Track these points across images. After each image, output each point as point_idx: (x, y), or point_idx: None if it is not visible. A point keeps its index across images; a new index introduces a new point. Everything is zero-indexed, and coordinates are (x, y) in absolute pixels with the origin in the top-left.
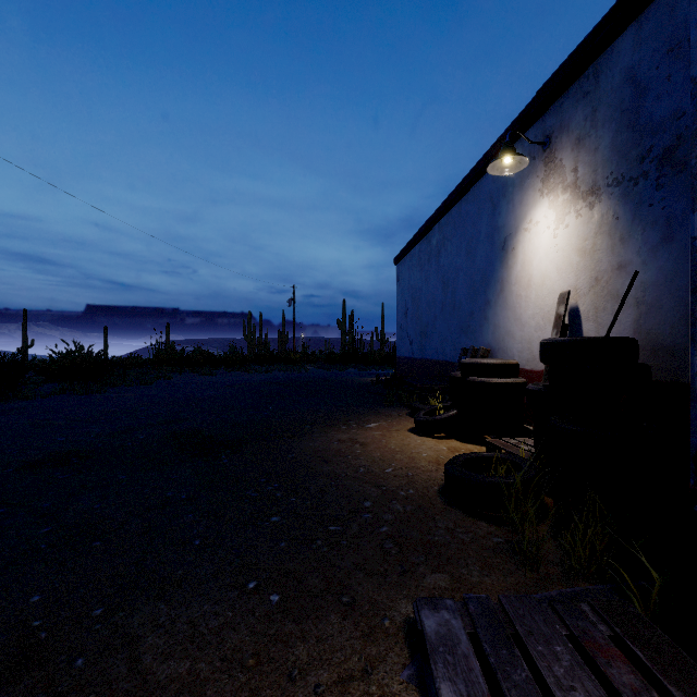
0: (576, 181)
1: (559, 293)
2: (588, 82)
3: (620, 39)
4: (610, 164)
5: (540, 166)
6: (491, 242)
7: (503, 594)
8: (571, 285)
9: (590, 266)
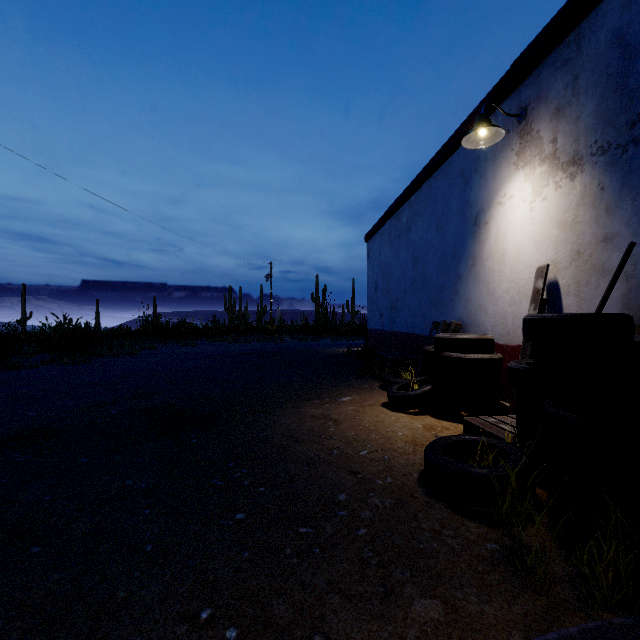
0: (555, 152)
1: (536, 267)
2: (569, 49)
3: (606, 1)
4: (594, 133)
5: (515, 138)
6: (463, 217)
7: (511, 632)
8: (549, 259)
9: (571, 239)
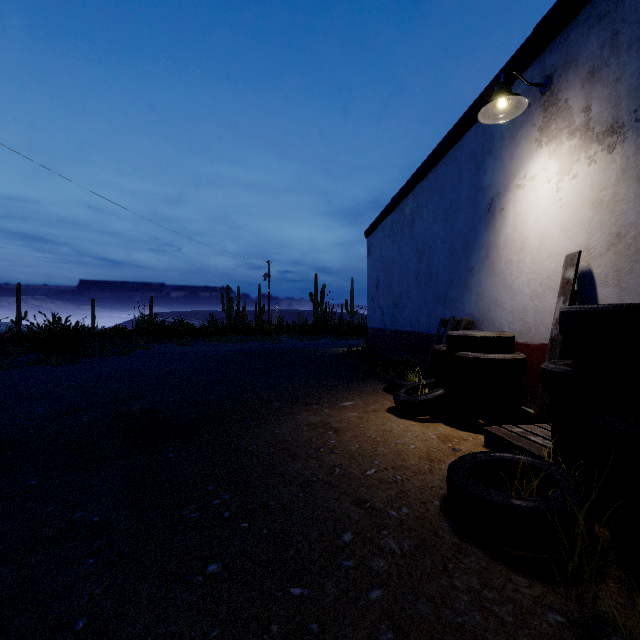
0: (588, 122)
1: (563, 255)
2: (606, 1)
3: None
4: (639, 94)
5: (538, 112)
6: (474, 204)
7: None
8: (580, 245)
9: (609, 220)
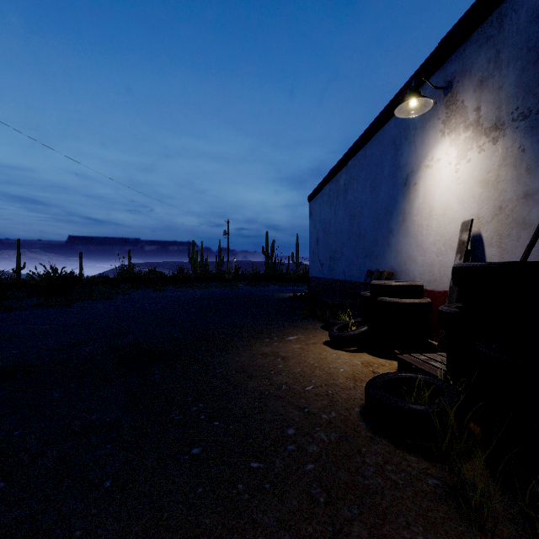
0: (479, 119)
1: (460, 222)
2: (491, 27)
3: None
4: (515, 100)
5: (442, 109)
6: (394, 179)
7: None
8: (473, 214)
9: (494, 196)
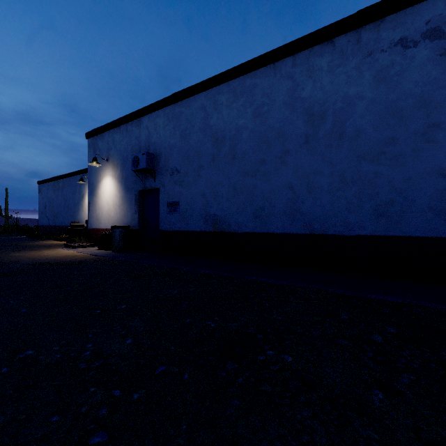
0: None
1: None
2: None
3: None
4: None
5: None
6: (80, 194)
7: None
8: None
9: None
